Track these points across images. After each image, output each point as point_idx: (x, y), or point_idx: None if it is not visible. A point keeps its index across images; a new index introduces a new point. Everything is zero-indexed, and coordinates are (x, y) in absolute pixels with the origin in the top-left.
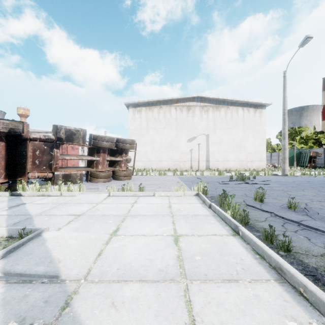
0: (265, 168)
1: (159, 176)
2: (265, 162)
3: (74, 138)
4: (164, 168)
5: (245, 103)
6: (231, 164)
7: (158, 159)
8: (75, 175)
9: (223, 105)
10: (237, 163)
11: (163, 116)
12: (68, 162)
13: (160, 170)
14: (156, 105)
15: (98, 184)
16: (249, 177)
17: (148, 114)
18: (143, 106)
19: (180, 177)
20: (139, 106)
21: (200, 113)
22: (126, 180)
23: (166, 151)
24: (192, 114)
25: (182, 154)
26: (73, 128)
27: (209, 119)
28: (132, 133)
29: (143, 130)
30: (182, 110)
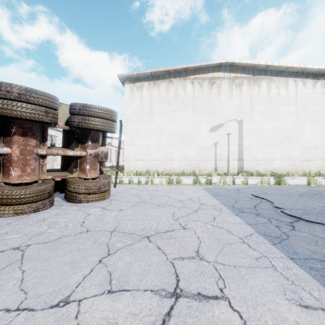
0: None
1: (168, 186)
2: None
3: None
4: (175, 170)
5: (299, 71)
6: (277, 165)
7: (166, 157)
8: None
9: (264, 75)
10: (287, 162)
11: (174, 93)
12: None
13: (169, 173)
14: (163, 78)
15: None
16: None
17: (151, 92)
18: (145, 81)
19: (210, 192)
20: (140, 81)
21: (229, 88)
22: (93, 202)
23: (179, 145)
24: (217, 90)
25: (202, 150)
26: None
27: (243, 96)
28: (129, 119)
29: (146, 115)
30: (202, 85)
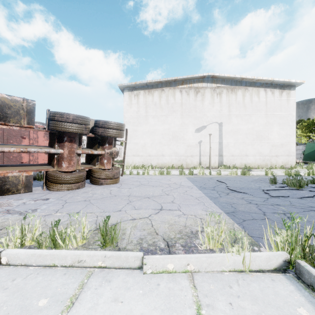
0: (295, 165)
1: (160, 176)
2: (295, 157)
3: (8, 114)
4: (166, 164)
5: (268, 83)
6: (251, 160)
7: (159, 153)
8: (16, 179)
9: (240, 86)
10: (258, 158)
11: (165, 100)
12: (39, 157)
13: (161, 166)
14: (156, 87)
15: (53, 196)
16: (307, 182)
17: (146, 99)
18: (141, 89)
19: (190, 179)
20: (137, 90)
21: (211, 96)
22: (110, 185)
23: (169, 144)
24: (201, 97)
25: (189, 147)
26: (5, 95)
27: (223, 103)
28: (128, 122)
29: (142, 118)
30: (189, 94)
